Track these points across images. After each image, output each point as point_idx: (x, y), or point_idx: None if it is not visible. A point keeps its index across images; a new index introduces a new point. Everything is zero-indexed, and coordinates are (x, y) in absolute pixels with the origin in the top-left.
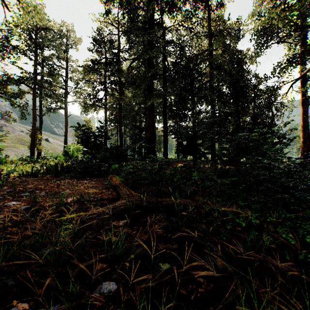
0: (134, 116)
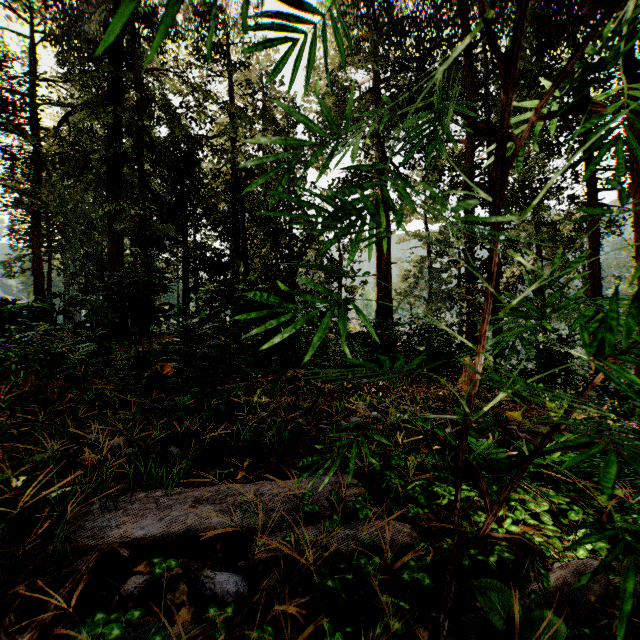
0: (85, 233)
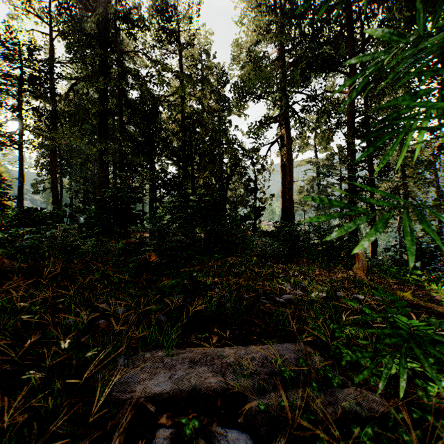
0: (84, 164)
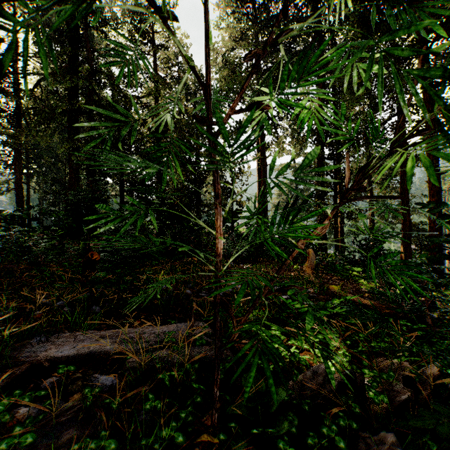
0: (53, 164)
